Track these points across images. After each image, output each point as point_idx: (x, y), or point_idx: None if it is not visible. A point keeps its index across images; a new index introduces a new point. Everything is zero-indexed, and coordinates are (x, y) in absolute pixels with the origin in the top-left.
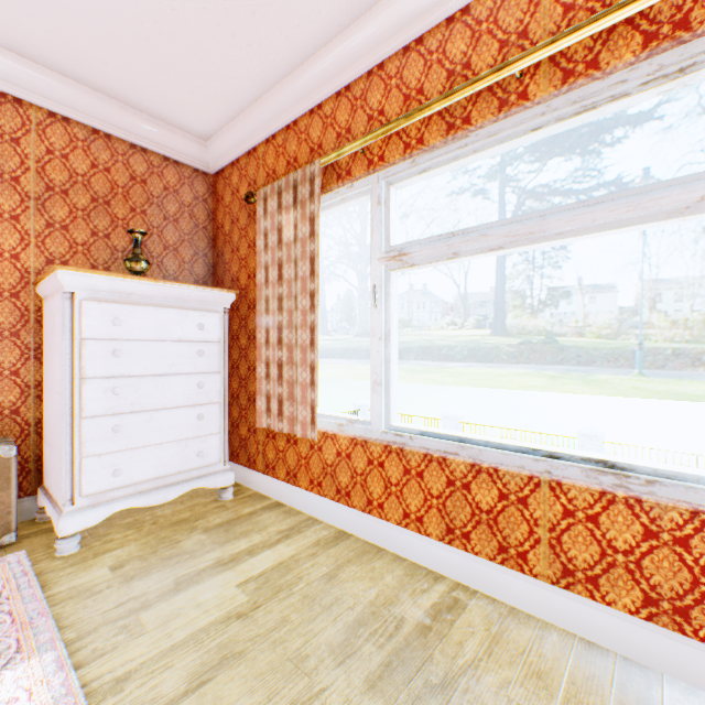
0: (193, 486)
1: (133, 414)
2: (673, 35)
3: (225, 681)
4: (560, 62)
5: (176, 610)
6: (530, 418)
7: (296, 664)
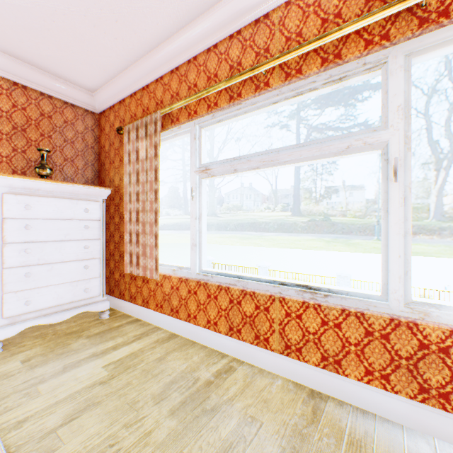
0: (81, 310)
1: (40, 266)
2: (334, 61)
3: (86, 417)
4: (284, 68)
5: (62, 382)
6: (312, 266)
7: (131, 406)
